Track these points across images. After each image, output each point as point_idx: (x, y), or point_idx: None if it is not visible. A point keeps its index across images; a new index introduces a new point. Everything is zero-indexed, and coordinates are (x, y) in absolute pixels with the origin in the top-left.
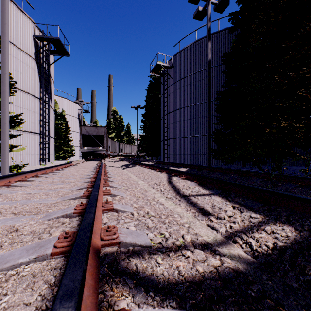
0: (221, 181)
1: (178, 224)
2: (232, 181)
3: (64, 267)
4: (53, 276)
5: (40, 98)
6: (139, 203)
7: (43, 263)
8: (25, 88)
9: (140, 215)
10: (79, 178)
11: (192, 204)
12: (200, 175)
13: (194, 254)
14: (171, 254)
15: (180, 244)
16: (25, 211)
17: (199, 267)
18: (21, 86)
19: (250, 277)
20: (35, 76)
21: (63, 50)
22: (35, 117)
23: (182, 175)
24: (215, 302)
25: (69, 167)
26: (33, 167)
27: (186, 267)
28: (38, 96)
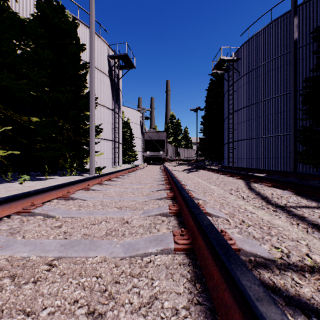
0: None
1: (289, 239)
2: None
3: (191, 264)
4: (186, 271)
5: (112, 110)
6: (227, 210)
7: (169, 256)
8: (101, 102)
9: (236, 223)
10: (152, 180)
11: (297, 217)
12: (295, 182)
13: None
14: (307, 275)
15: (311, 265)
16: (124, 206)
17: None
18: (99, 101)
19: None
20: (109, 90)
21: (130, 63)
22: (108, 126)
23: (265, 181)
24: None
25: (138, 170)
26: (108, 170)
27: None
28: (111, 108)
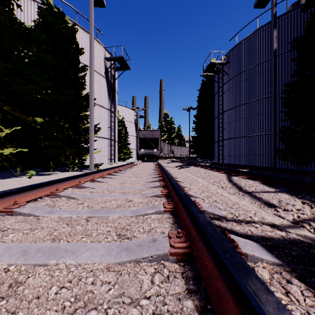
0: (289, 180)
1: (244, 210)
2: (302, 180)
3: (173, 218)
4: (170, 220)
5: (108, 109)
6: (205, 194)
7: (160, 215)
8: (98, 102)
9: (210, 201)
10: (147, 174)
11: (256, 198)
12: (264, 174)
13: (262, 227)
14: (243, 224)
15: (249, 220)
16: (126, 192)
17: (267, 232)
18: (96, 101)
19: (314, 245)
20: (105, 91)
21: (125, 65)
22: (105, 125)
23: (243, 174)
24: (281, 248)
25: (133, 167)
26: (105, 166)
27: (256, 231)
28: (107, 108)
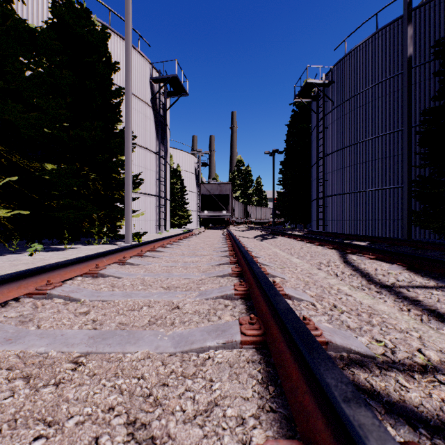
0: None
1: (396, 330)
2: None
3: (263, 361)
4: (256, 370)
5: (156, 153)
6: (313, 291)
7: (234, 352)
8: (141, 143)
9: (326, 308)
10: (211, 251)
11: (408, 301)
12: (408, 254)
13: None
14: (417, 377)
15: (423, 363)
16: (173, 286)
17: None
18: (138, 141)
19: None
20: (152, 126)
21: (181, 89)
22: (151, 176)
23: (367, 252)
24: None
25: (192, 237)
26: (150, 236)
27: None
28: (154, 151)
